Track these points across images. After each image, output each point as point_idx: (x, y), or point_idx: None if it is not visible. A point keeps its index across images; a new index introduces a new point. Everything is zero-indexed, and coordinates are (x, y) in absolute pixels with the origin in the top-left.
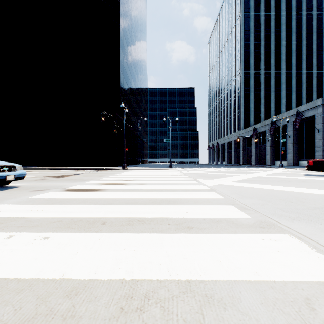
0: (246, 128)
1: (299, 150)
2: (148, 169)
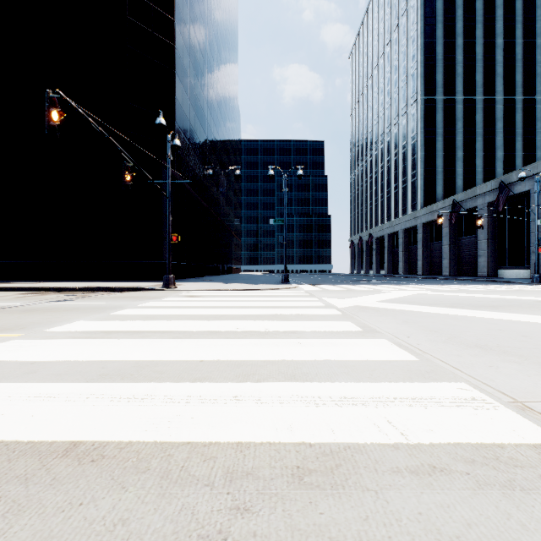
0: (431, 204)
1: None
2: (228, 289)
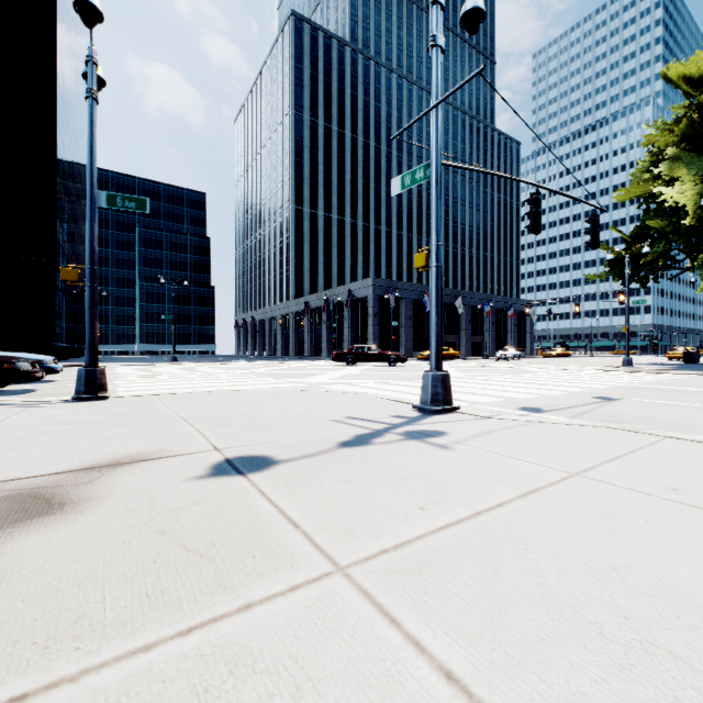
0: (298, 298)
1: (356, 338)
2: (141, 365)
